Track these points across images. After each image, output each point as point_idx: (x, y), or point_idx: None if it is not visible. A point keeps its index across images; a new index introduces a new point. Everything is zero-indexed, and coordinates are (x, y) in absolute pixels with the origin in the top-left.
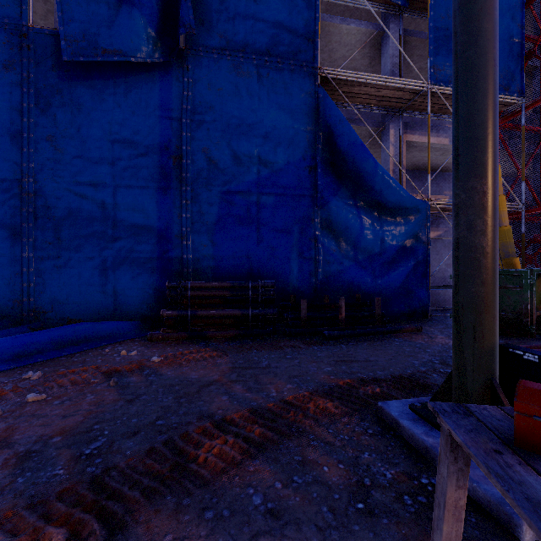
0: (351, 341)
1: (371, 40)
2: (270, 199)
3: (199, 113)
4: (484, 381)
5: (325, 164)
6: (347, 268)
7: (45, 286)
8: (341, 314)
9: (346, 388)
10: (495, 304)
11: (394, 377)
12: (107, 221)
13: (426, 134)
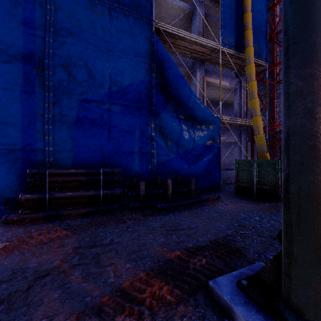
0: (176, 210)
1: (186, 16)
2: (119, 108)
3: (61, 36)
4: None
5: (158, 87)
6: (172, 158)
7: None
8: (169, 190)
9: (178, 262)
10: None
11: (212, 243)
12: None
13: (217, 78)
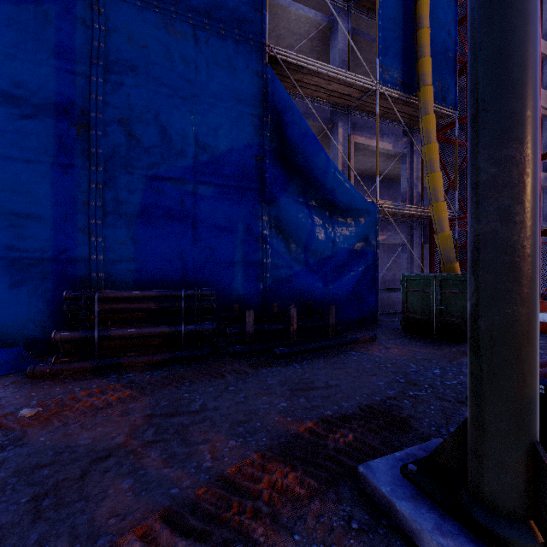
0: (305, 358)
1: (320, 33)
2: (210, 189)
3: (116, 73)
4: (526, 448)
5: (274, 155)
6: (298, 272)
7: None
8: (293, 325)
9: (309, 439)
10: (537, 332)
11: (363, 410)
12: None
13: (372, 138)
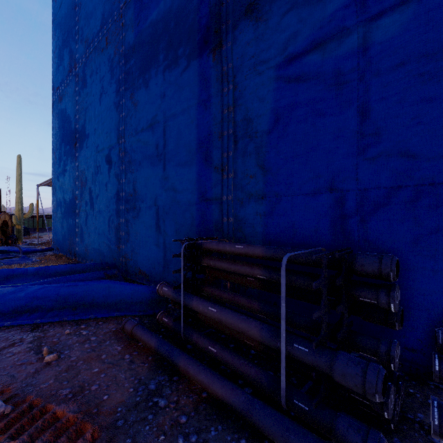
0: None
1: None
2: (404, 16)
3: None
4: None
5: None
6: None
7: (129, 236)
8: None
9: None
10: None
11: None
12: (160, 165)
13: None
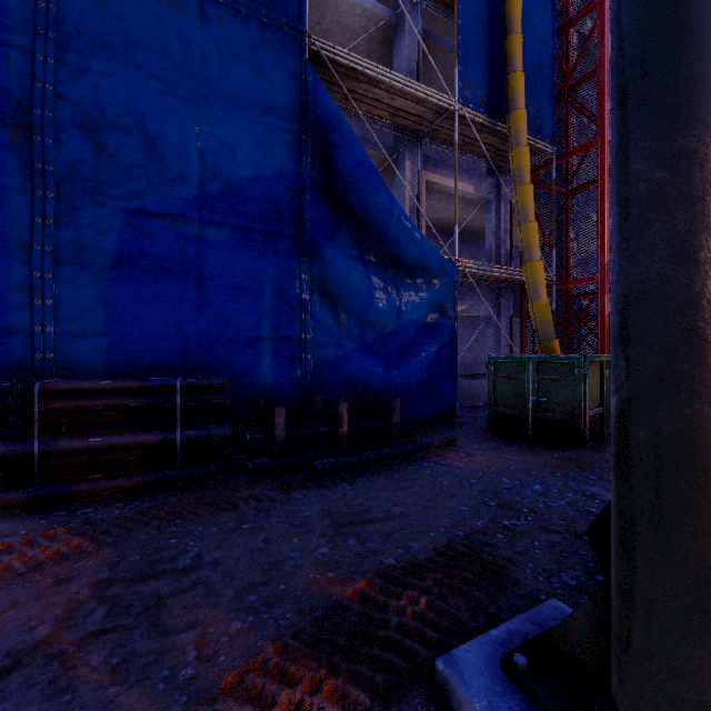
0: (359, 473)
1: (381, 32)
2: (224, 233)
3: (76, 51)
4: None
5: (317, 189)
6: (350, 353)
7: None
8: (343, 426)
9: (360, 610)
10: None
11: (441, 553)
12: None
13: (449, 176)
